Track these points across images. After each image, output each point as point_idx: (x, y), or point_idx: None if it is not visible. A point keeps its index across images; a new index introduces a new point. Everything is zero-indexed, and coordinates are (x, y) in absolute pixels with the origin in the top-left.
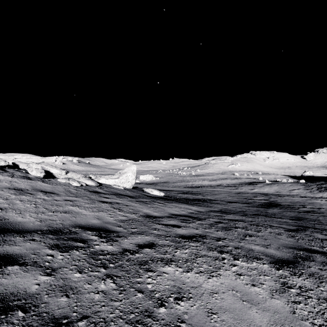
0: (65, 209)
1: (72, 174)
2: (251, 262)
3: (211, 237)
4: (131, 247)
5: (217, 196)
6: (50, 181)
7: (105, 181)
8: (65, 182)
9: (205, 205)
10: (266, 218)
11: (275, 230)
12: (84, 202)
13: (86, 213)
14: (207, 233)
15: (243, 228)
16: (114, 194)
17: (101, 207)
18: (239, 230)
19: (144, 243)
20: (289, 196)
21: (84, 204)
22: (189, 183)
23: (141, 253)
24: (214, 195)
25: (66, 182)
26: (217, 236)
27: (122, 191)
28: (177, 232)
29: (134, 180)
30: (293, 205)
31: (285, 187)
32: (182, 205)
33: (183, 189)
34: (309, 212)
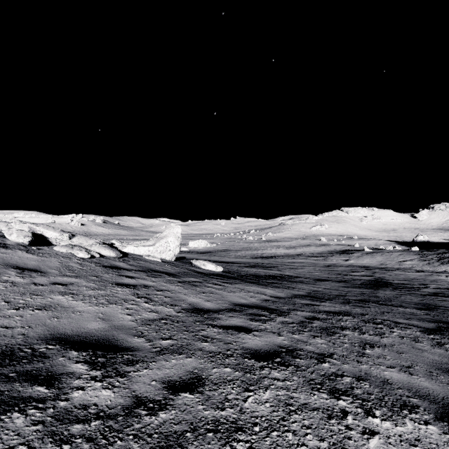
0: (46, 301)
1: (80, 239)
2: (401, 419)
3: (307, 354)
4: (151, 391)
5: (299, 270)
6: (40, 250)
7: (133, 249)
8: (65, 252)
9: (284, 285)
10: (382, 308)
11: (407, 332)
12: (87, 286)
13: (82, 309)
14: (298, 344)
15: (354, 328)
16: (143, 271)
17: (116, 295)
18: (349, 333)
19: (182, 377)
20: (401, 270)
21: (85, 290)
22: (258, 252)
23: (172, 409)
24: (295, 270)
25: (68, 252)
26: (317, 349)
27: (159, 265)
28: (245, 343)
29: (177, 247)
30: (409, 284)
31: (392, 258)
32: (251, 286)
33: (250, 261)
34: (438, 296)
